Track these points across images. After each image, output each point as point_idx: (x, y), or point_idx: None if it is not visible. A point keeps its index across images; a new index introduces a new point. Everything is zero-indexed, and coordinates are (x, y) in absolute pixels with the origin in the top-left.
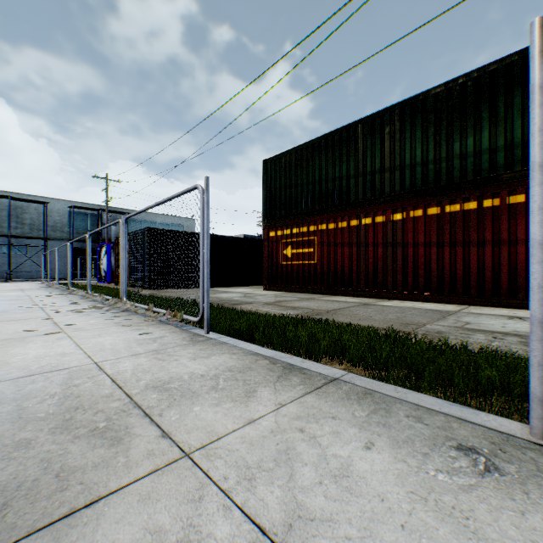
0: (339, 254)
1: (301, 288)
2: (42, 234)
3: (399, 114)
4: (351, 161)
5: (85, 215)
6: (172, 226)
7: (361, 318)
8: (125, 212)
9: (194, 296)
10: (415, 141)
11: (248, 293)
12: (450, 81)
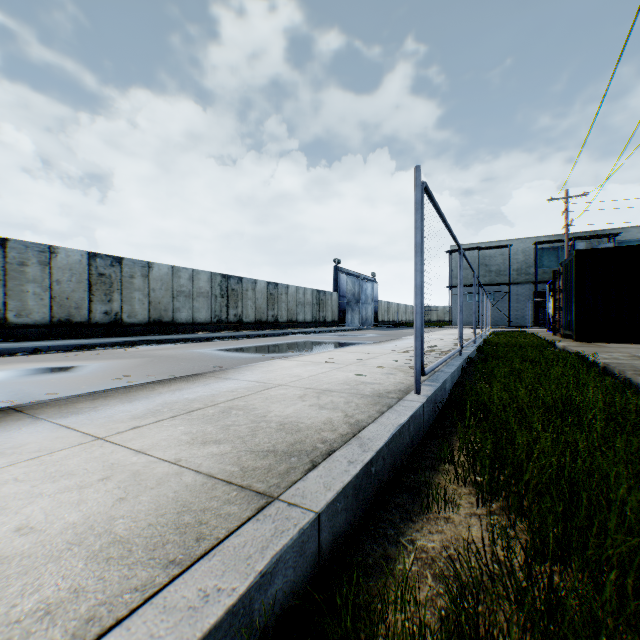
0: None
1: None
2: (506, 279)
3: None
4: None
5: (551, 251)
6: None
7: None
8: (609, 234)
9: (616, 355)
10: None
11: None
12: None
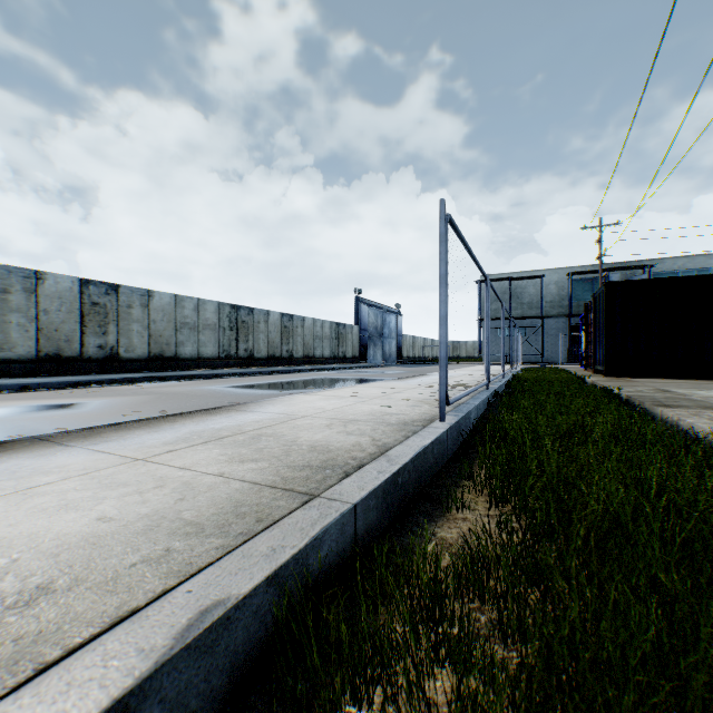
0: None
1: None
2: (539, 312)
3: None
4: None
5: (586, 282)
6: None
7: None
8: (644, 265)
9: (641, 388)
10: None
11: None
12: None
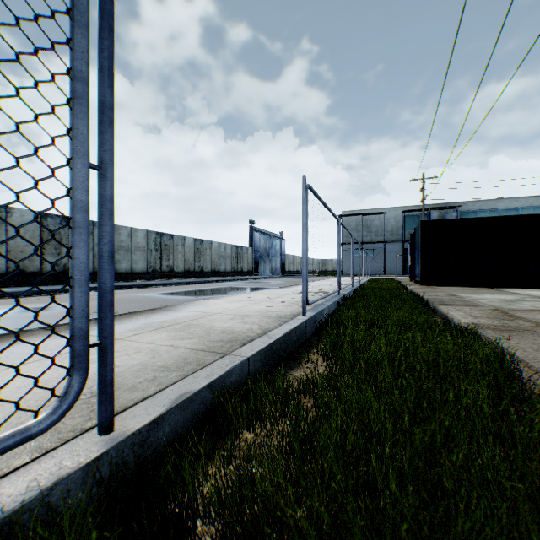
0: None
1: None
2: (382, 239)
3: None
4: None
5: (415, 217)
6: (521, 211)
7: None
8: (454, 206)
9: (438, 293)
10: None
11: (533, 297)
12: None
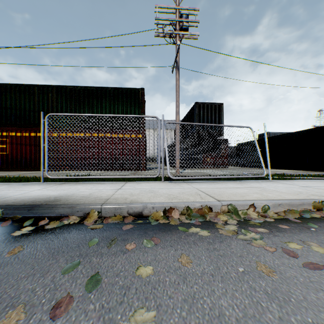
0: (25, 149)
1: None
2: None
3: (56, 90)
4: (32, 103)
5: None
6: None
7: (26, 175)
8: None
9: None
10: (63, 104)
11: None
12: (76, 86)
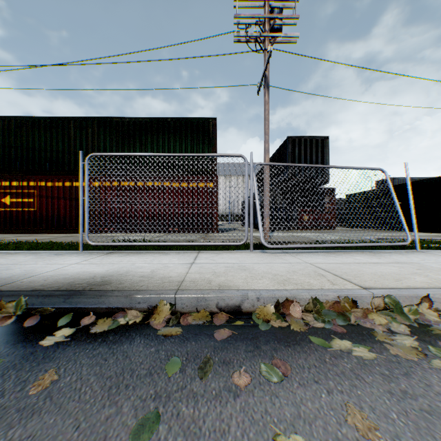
0: (57, 204)
1: (22, 230)
2: None
3: (97, 123)
4: (66, 142)
5: None
6: None
7: (59, 240)
8: None
9: None
10: (106, 142)
11: None
12: (124, 118)
